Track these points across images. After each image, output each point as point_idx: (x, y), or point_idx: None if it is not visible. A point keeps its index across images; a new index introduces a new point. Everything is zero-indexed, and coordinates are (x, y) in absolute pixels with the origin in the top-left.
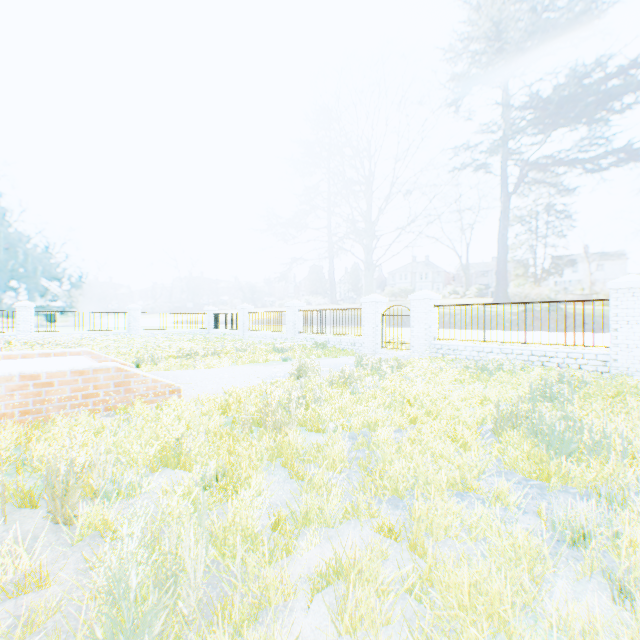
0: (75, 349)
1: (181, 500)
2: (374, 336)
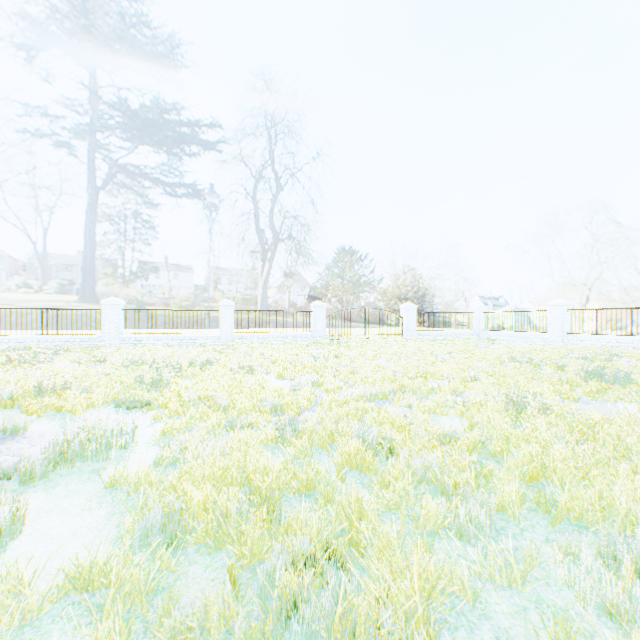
0: None
1: None
2: None
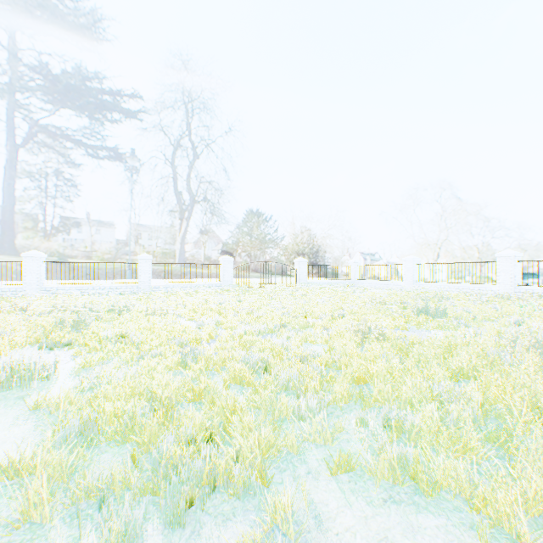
0: None
1: None
2: None
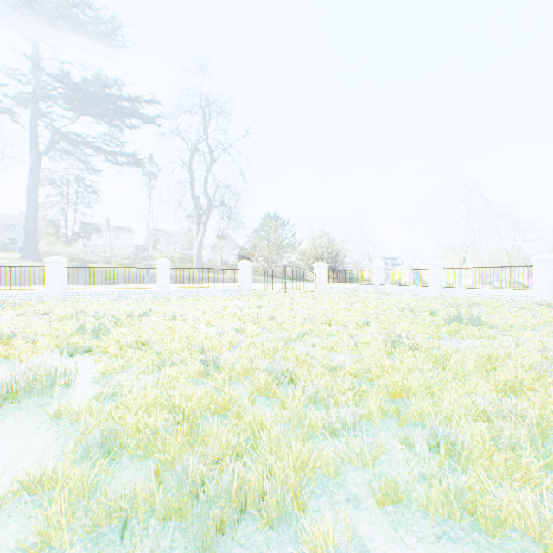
0: None
1: None
2: None
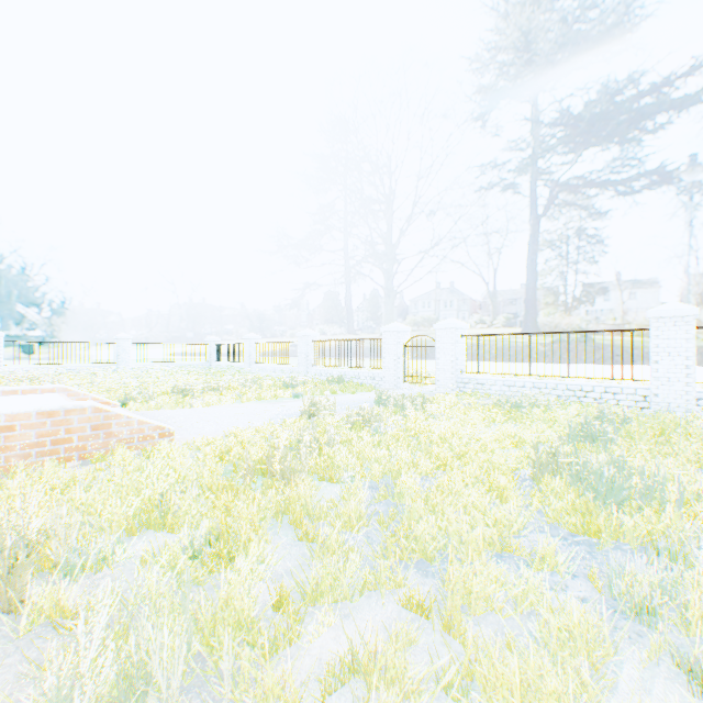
0: (48, 385)
1: (162, 574)
2: (396, 369)
